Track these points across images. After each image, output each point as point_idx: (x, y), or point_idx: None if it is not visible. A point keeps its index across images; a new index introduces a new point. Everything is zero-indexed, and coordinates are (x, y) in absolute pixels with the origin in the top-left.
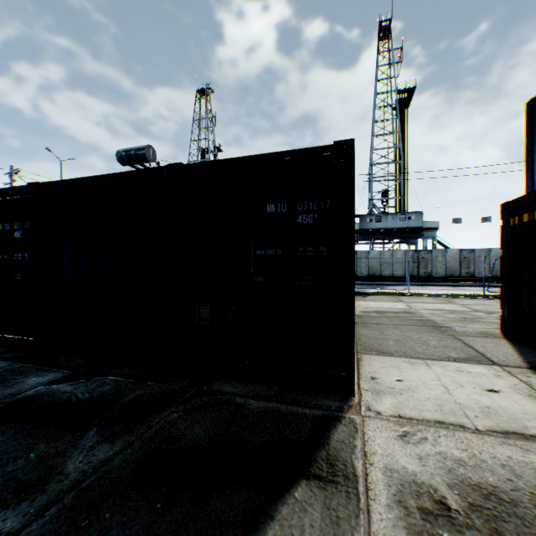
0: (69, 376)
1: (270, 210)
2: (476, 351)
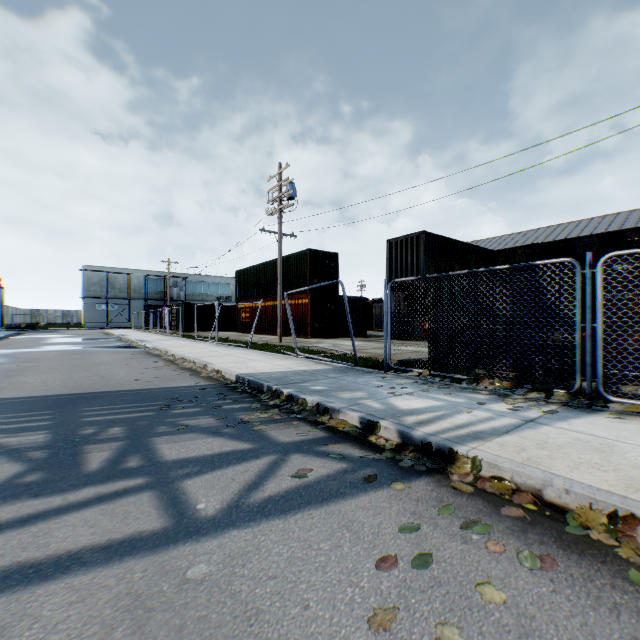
0: None
1: None
2: None
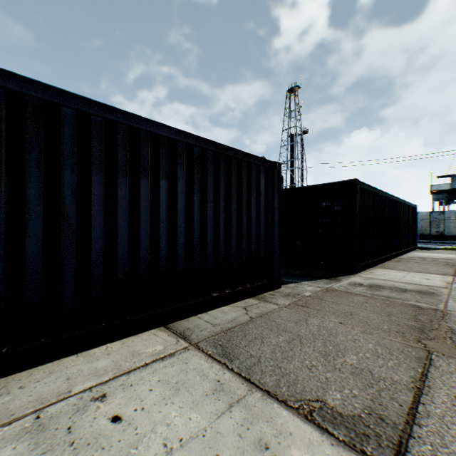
0: None
1: (324, 205)
2: (454, 273)
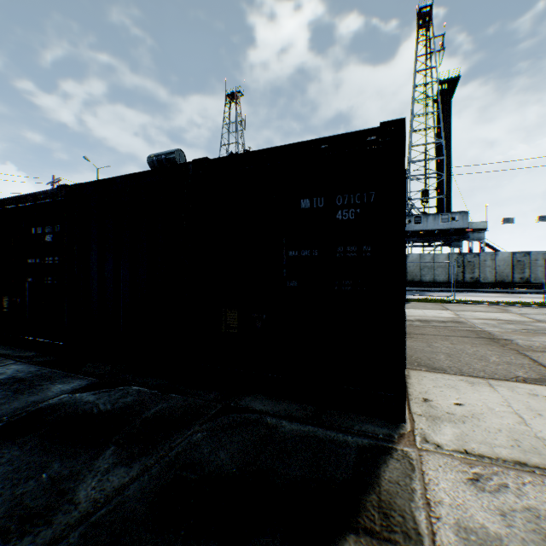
0: (94, 384)
1: (305, 206)
2: None
